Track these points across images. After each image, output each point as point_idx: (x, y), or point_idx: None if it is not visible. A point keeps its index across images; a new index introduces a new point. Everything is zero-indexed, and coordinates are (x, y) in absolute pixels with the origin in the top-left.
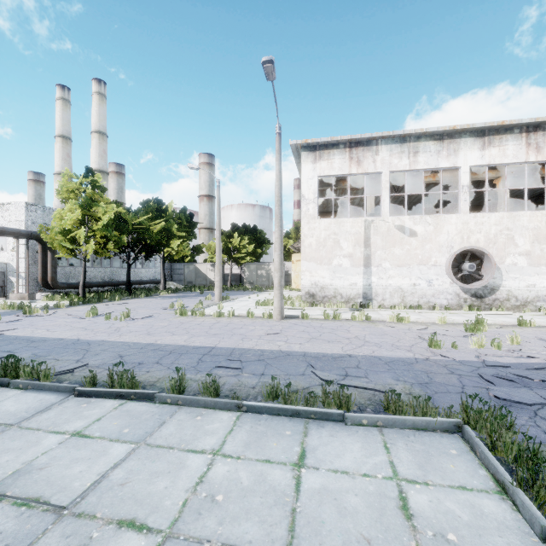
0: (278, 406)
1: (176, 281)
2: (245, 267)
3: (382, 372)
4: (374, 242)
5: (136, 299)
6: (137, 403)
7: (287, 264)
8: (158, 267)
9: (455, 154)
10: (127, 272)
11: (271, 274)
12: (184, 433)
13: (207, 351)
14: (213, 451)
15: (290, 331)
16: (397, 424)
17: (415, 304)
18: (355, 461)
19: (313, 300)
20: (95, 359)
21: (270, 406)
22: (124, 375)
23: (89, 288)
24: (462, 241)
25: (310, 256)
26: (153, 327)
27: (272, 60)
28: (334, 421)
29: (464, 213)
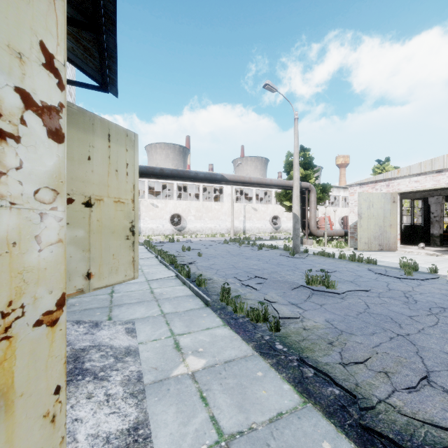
0: None
1: None
2: None
3: None
4: (142, 209)
5: None
6: None
7: None
8: None
9: None
10: None
11: None
12: None
13: None
14: None
15: None
16: None
17: (158, 234)
18: None
19: None
20: None
21: None
22: None
23: None
24: (175, 210)
25: None
26: None
27: None
28: None
29: (175, 200)
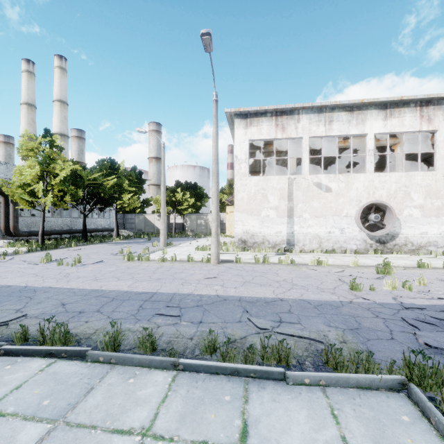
0: (216, 364)
1: (128, 229)
2: (187, 217)
3: (313, 317)
4: (296, 197)
5: (90, 245)
6: (67, 362)
7: (222, 215)
8: (112, 217)
9: (363, 123)
10: (83, 222)
11: (209, 223)
12: (112, 404)
13: (149, 296)
14: (142, 431)
15: (226, 275)
16: (341, 383)
17: (330, 248)
18: (303, 439)
19: (245, 246)
20: (37, 308)
21: (207, 364)
22: (55, 331)
23: (49, 236)
24: (369, 196)
25: (242, 208)
26: (101, 272)
27: (210, 32)
28: (275, 379)
29: (370, 173)
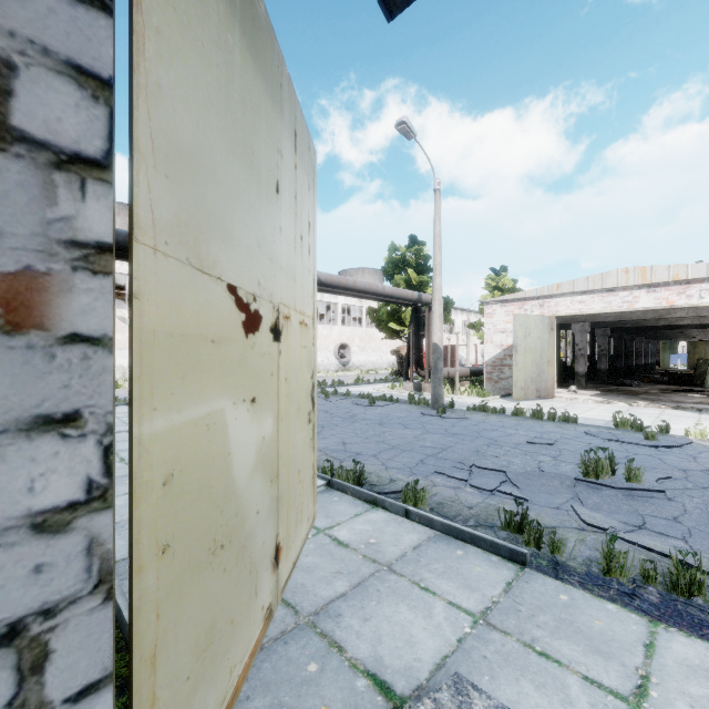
0: None
1: None
2: None
3: None
4: None
5: None
6: None
7: None
8: None
9: None
10: None
11: None
12: None
13: None
14: None
15: None
16: None
17: None
18: None
19: None
20: None
21: None
22: None
23: None
24: None
25: None
26: None
27: None
28: None
29: None
